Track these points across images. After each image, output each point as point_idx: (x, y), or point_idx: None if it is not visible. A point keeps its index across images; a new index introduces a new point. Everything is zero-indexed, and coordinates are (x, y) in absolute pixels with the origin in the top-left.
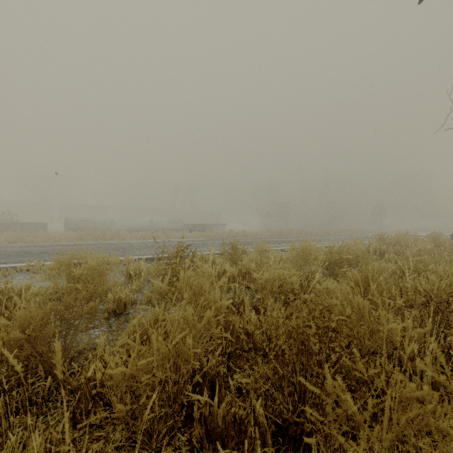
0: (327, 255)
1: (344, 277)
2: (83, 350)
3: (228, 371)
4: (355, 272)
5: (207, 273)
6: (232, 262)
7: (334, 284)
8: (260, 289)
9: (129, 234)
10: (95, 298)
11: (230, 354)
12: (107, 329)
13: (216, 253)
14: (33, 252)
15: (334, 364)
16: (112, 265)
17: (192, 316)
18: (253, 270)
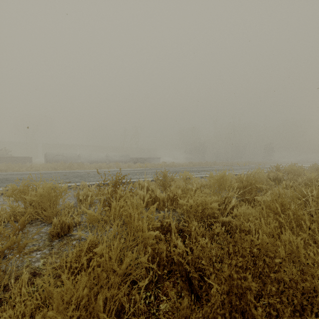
0: (238, 182)
1: (253, 201)
2: (20, 274)
3: (155, 299)
4: (263, 197)
5: (137, 203)
6: (163, 187)
7: (249, 210)
8: (185, 213)
9: (90, 165)
10: (46, 220)
11: (158, 278)
12: (48, 251)
13: (152, 180)
14: (12, 179)
15: (269, 315)
16: (61, 192)
17: (116, 251)
18: (179, 196)
